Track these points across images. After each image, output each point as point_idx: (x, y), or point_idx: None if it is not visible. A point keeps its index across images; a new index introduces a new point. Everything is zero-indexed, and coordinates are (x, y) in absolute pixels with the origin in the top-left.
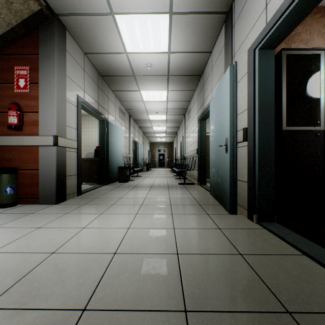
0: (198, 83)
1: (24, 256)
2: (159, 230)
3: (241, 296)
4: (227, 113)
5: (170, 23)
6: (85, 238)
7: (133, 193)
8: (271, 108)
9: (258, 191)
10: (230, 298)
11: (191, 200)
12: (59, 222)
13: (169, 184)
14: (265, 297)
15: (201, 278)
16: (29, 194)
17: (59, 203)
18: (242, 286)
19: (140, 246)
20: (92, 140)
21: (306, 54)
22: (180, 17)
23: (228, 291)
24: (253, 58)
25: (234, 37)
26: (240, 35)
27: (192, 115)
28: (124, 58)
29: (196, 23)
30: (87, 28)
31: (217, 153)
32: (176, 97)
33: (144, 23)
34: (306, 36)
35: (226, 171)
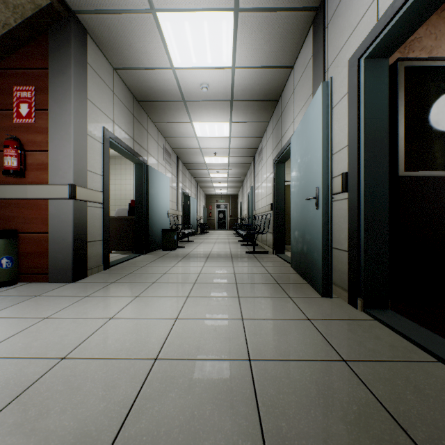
0: (274, 112)
1: (19, 364)
2: (220, 322)
3: (353, 433)
4: (318, 152)
5: (236, 24)
6: (111, 335)
7: (182, 265)
8: (383, 144)
9: (364, 265)
10: (335, 437)
11: (265, 276)
12: (75, 310)
13: (233, 252)
14: (390, 435)
15: (288, 401)
16: (35, 267)
17: (77, 280)
18: (352, 415)
19: (193, 347)
20: (125, 192)
21: (433, 66)
22: (249, 16)
23: (332, 423)
24: (357, 72)
25: (328, 44)
26: (336, 39)
27: (265, 156)
28: (170, 76)
29: (272, 25)
30: (117, 31)
31: (302, 210)
32: (243, 132)
33: (199, 25)
34: (431, 43)
35: (317, 236)
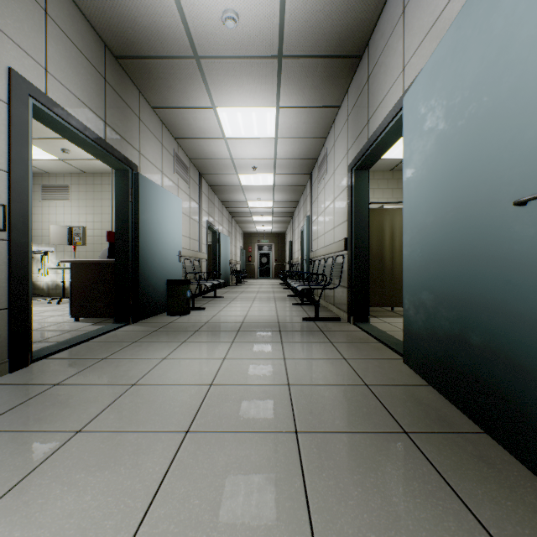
0: (350, 84)
1: None
2: None
3: None
4: None
5: None
6: None
7: (183, 356)
8: None
9: None
10: None
11: (361, 396)
12: None
13: (282, 319)
14: None
15: None
16: None
17: None
18: None
19: None
20: None
21: None
22: None
23: None
24: None
25: None
26: None
27: (331, 165)
28: None
29: None
30: None
31: (457, 240)
32: (297, 128)
33: None
34: None
35: None
